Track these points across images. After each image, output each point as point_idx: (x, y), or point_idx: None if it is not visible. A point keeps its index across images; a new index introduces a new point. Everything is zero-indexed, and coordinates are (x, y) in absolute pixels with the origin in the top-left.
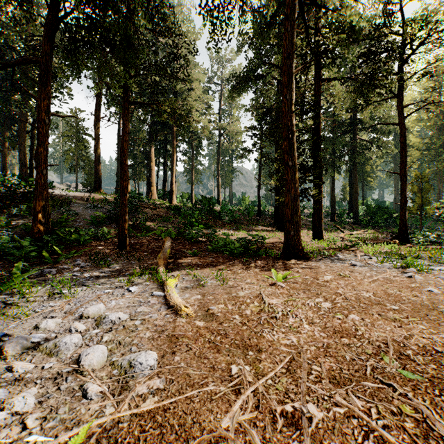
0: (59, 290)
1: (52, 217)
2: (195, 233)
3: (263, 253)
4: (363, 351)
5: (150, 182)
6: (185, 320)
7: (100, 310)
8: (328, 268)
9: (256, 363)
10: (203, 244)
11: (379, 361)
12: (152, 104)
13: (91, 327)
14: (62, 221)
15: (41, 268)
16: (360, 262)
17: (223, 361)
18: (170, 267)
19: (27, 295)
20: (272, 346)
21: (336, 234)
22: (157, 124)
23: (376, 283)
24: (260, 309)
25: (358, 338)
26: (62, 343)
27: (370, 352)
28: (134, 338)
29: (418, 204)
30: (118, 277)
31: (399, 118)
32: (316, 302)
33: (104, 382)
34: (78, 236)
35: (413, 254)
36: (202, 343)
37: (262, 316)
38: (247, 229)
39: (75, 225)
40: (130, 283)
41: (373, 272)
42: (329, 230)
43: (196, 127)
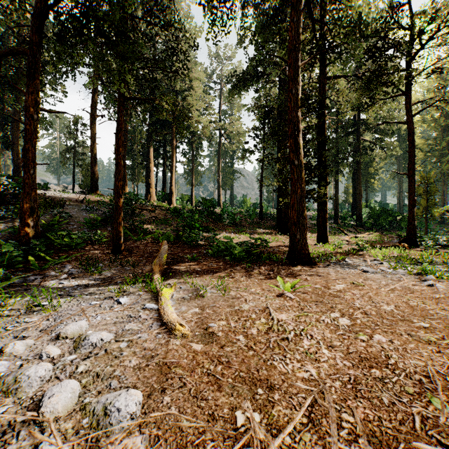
0: (38, 302)
1: (44, 219)
2: (194, 236)
3: (267, 258)
4: (403, 389)
5: (149, 184)
6: (180, 341)
7: (82, 328)
8: (338, 275)
9: (268, 407)
10: (203, 248)
11: (427, 406)
12: (148, 99)
13: (67, 351)
14: (54, 224)
15: (25, 275)
16: (371, 268)
17: (225, 403)
18: (166, 274)
19: (2, 309)
20: (286, 381)
21: (340, 237)
22: (156, 124)
23: (394, 293)
24: (268, 328)
25: (391, 369)
26: (25, 377)
27: (412, 391)
28: (116, 368)
29: (424, 206)
30: (109, 285)
31: (407, 117)
32: (332, 318)
33: (67, 439)
34: (69, 240)
35: (426, 259)
36: (200, 375)
37: (271, 337)
38: (249, 232)
39: (68, 228)
40: (121, 293)
41: (388, 280)
42: (333, 233)
43: (196, 127)
